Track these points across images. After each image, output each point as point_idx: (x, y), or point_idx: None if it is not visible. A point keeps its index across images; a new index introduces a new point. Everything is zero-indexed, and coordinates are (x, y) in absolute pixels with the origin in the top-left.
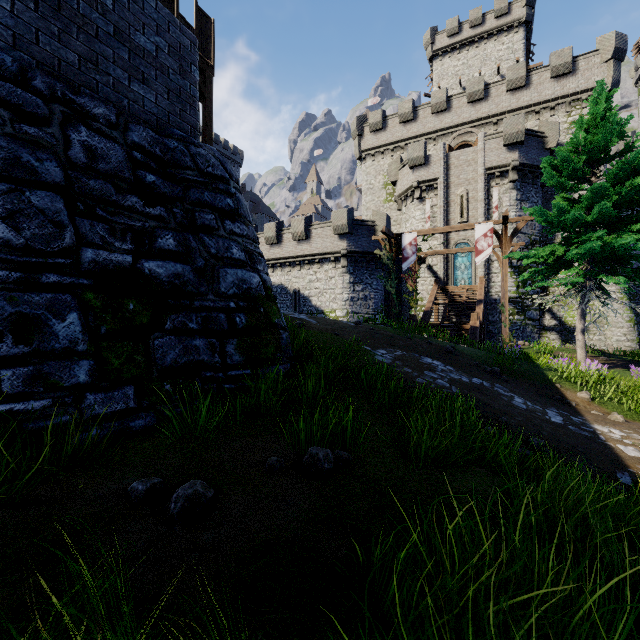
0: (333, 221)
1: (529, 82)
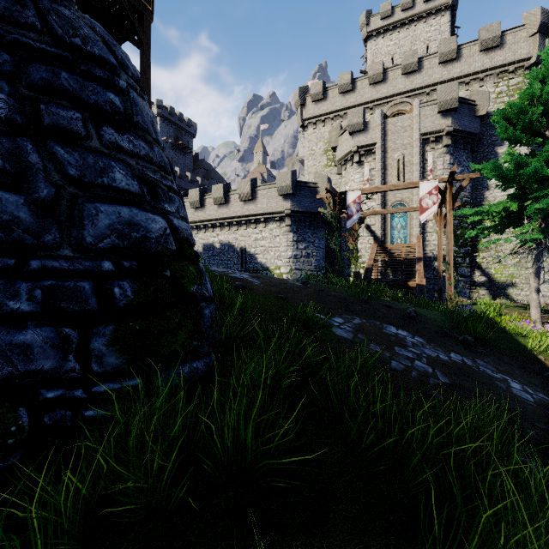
0: (278, 182)
1: (460, 55)
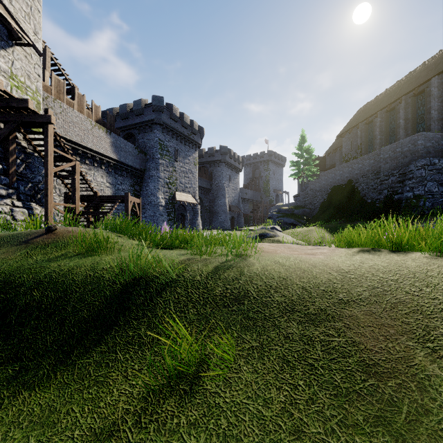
0: None
1: None
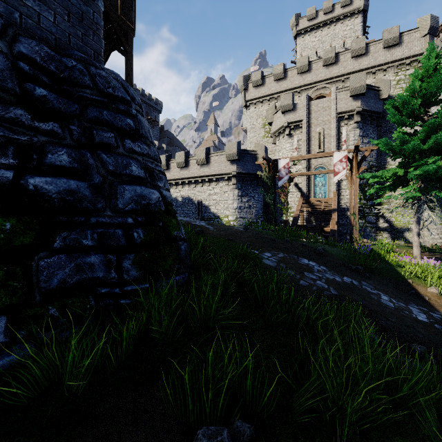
0: (226, 151)
1: (368, 51)
